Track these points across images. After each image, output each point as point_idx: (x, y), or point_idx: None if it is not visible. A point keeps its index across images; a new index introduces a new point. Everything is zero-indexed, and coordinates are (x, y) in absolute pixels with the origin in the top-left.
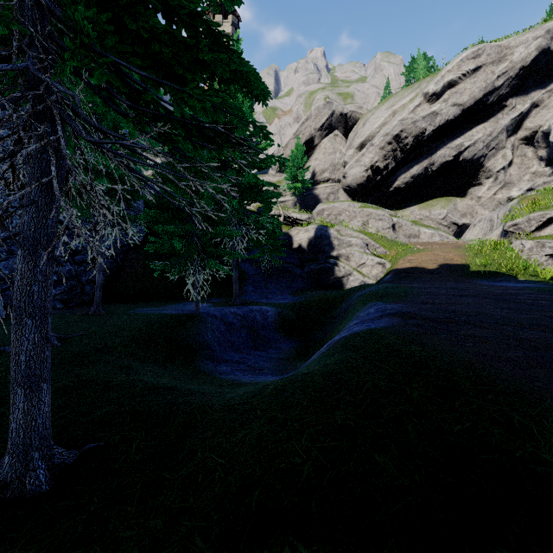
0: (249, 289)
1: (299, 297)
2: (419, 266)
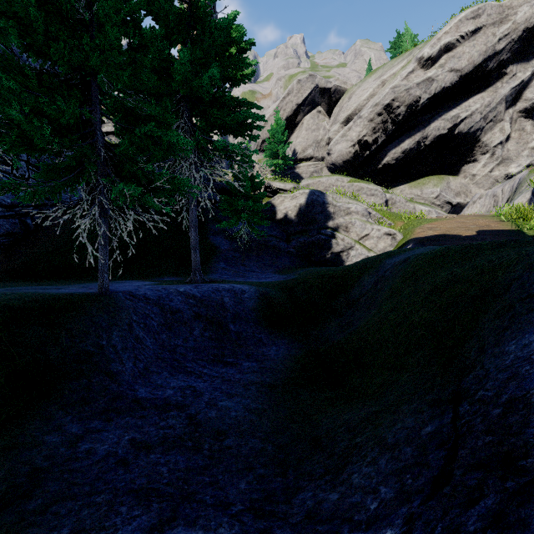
0: (220, 267)
1: (288, 275)
2: (449, 233)
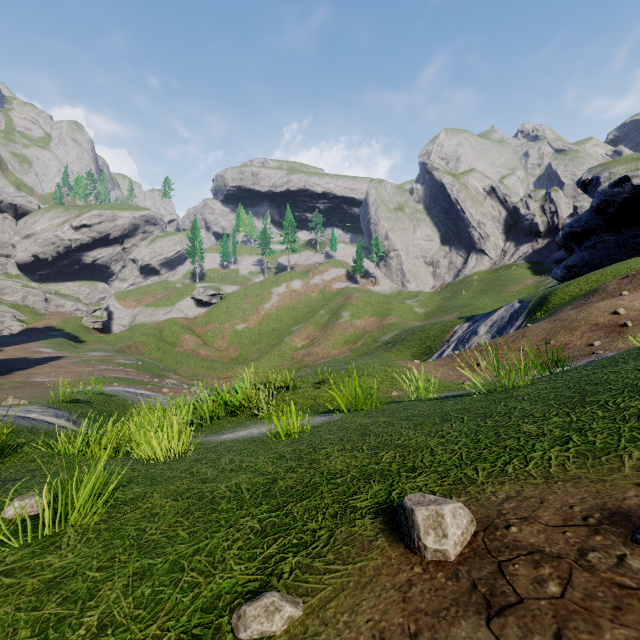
0: None
1: None
2: (36, 327)
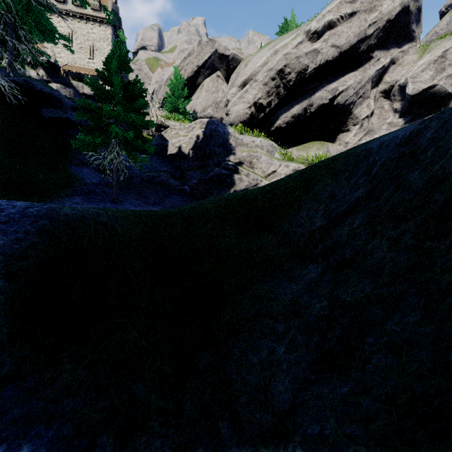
0: (71, 201)
1: None
2: None
